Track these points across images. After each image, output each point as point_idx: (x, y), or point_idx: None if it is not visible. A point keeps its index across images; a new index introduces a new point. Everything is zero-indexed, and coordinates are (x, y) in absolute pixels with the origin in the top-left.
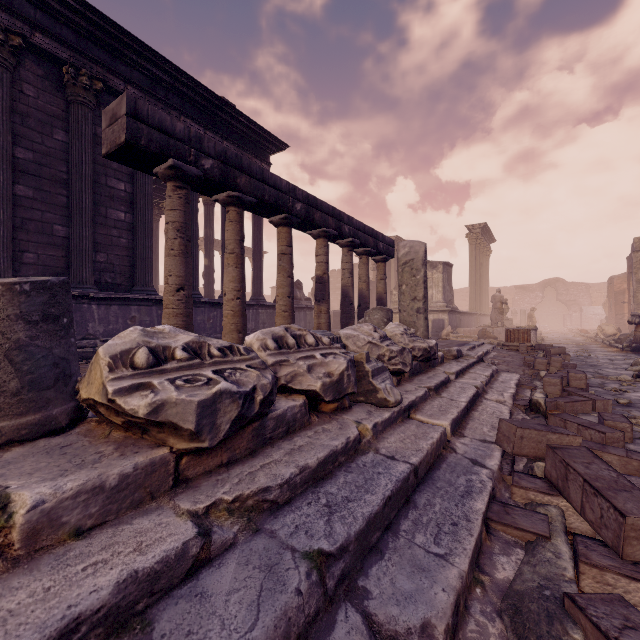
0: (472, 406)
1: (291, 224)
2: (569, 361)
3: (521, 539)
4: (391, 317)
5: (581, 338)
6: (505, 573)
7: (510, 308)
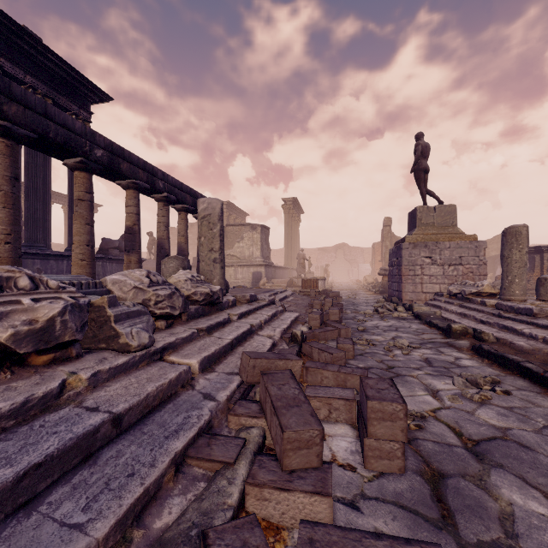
0: (240, 342)
1: (90, 170)
2: (341, 302)
3: (211, 470)
4: (187, 266)
5: (356, 286)
6: (168, 518)
7: (315, 264)
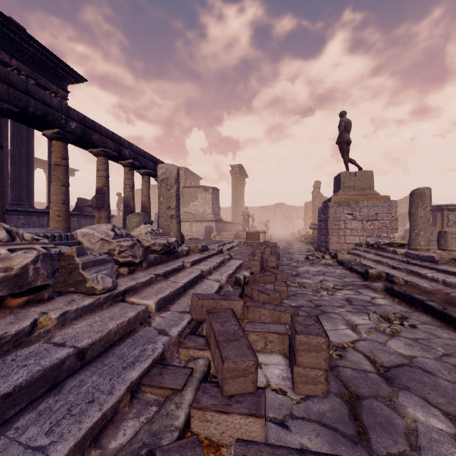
0: (192, 285)
1: (66, 139)
2: (279, 251)
3: (162, 396)
4: (148, 221)
5: (291, 238)
6: (122, 439)
7: (257, 220)
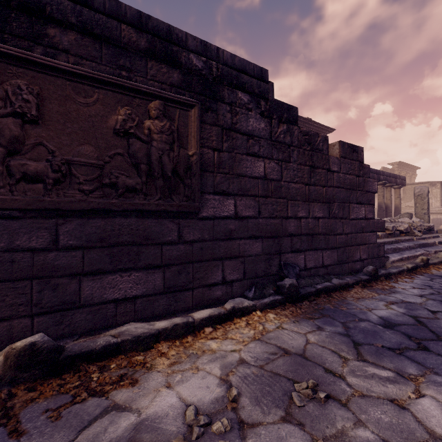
0: None
1: None
2: None
3: None
4: (412, 216)
5: None
6: None
7: None
